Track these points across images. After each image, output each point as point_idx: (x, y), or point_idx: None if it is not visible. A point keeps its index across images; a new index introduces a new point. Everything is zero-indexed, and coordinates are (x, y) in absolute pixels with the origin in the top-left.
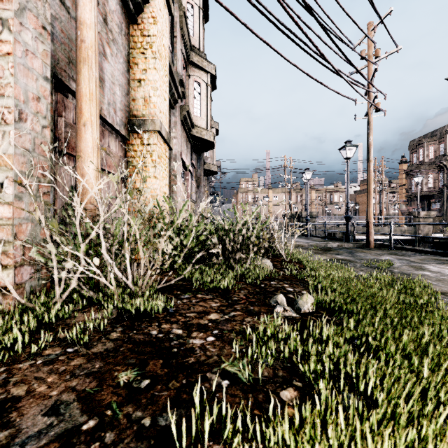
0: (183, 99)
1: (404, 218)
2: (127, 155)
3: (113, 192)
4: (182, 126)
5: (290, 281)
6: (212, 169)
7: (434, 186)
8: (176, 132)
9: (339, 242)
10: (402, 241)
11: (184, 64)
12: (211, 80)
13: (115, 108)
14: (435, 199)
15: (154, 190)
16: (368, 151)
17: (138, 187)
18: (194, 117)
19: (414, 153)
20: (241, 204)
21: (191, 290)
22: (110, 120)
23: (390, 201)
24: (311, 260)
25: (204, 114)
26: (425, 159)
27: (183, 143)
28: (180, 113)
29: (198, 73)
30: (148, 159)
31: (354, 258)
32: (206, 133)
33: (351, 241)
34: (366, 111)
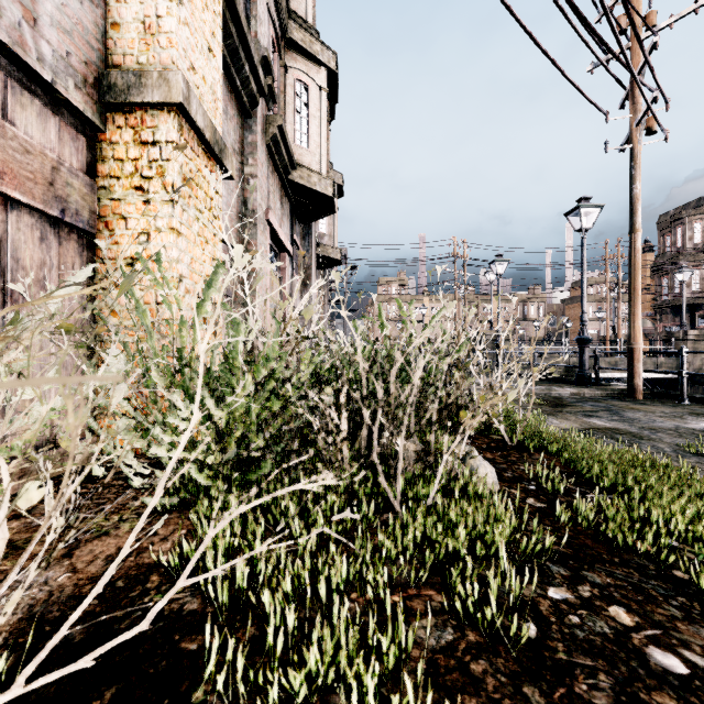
0: (274, 110)
1: (649, 343)
2: (99, 172)
3: (33, 262)
4: (270, 160)
5: (604, 570)
6: (331, 256)
7: (702, 289)
8: (254, 165)
9: (572, 387)
10: (652, 382)
11: (275, 41)
12: (329, 82)
13: (30, 8)
14: (703, 310)
15: (169, 262)
16: (632, 211)
17: (128, 257)
18: (297, 149)
19: (666, 235)
20: (398, 304)
21: (188, 697)
22: (6, 34)
23: (623, 314)
24: (587, 451)
25: (316, 144)
26: (686, 245)
27: (272, 195)
28: (266, 129)
29: (303, 64)
30: (152, 183)
31: (635, 427)
32: (318, 180)
33: (590, 384)
34: (625, 136)
